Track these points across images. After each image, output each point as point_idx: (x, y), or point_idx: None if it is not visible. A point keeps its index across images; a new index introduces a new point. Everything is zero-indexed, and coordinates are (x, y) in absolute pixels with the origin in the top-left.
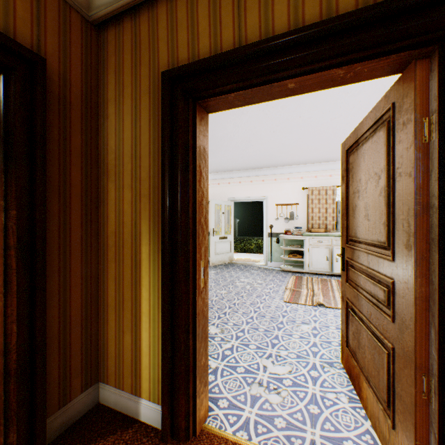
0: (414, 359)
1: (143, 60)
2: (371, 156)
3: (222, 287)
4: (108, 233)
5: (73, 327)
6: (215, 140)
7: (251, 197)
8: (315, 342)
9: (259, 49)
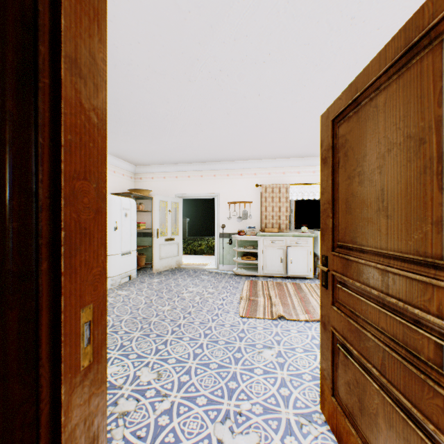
0: None
1: None
2: (397, 111)
3: (166, 301)
4: None
5: None
6: (156, 118)
7: (201, 193)
8: (283, 378)
9: None
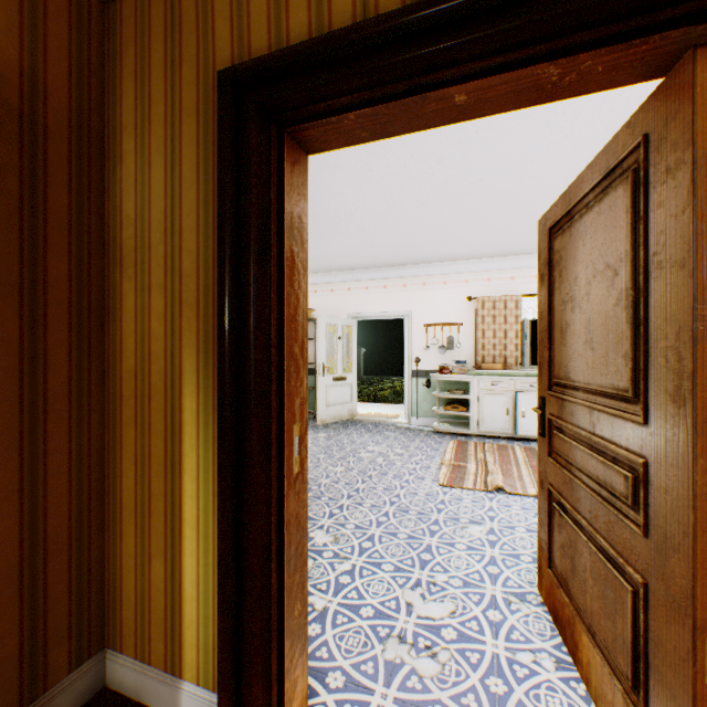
0: (693, 612)
1: (186, 53)
2: (599, 236)
3: (338, 461)
4: (122, 374)
5: (51, 551)
6: (325, 216)
7: (385, 312)
8: (493, 556)
9: (401, 22)
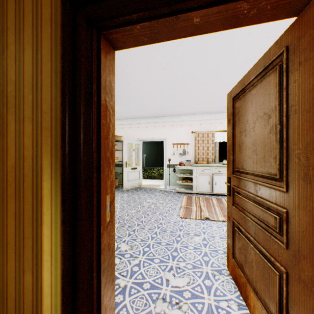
0: None
1: None
2: (260, 99)
3: (133, 207)
4: (7, 168)
5: None
6: (127, 91)
7: (155, 138)
8: (206, 252)
9: None
